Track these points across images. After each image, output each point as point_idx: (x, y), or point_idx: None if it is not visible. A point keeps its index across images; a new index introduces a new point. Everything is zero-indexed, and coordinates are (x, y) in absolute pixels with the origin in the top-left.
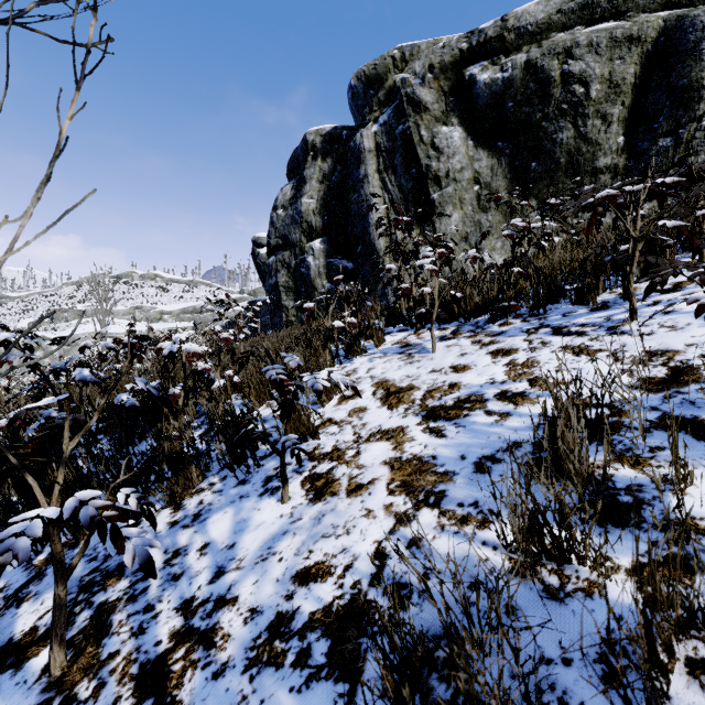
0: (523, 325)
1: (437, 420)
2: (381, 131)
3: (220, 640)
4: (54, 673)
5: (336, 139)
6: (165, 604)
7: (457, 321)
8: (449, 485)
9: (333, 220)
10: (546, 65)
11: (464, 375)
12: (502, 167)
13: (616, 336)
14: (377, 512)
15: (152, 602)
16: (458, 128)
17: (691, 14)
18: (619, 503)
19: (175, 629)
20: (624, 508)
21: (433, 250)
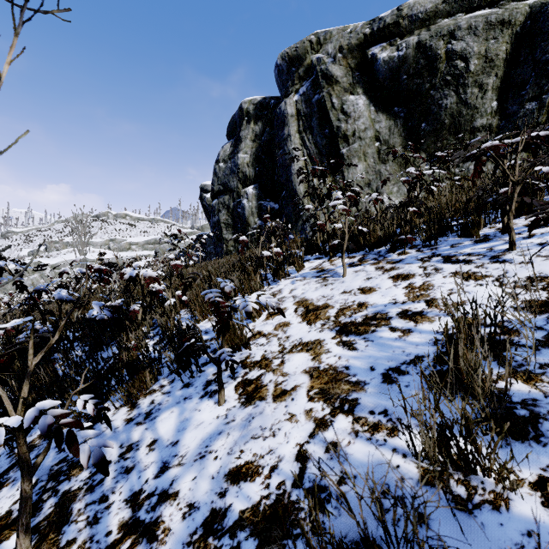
0: (418, 254)
1: (349, 334)
2: (301, 100)
3: (162, 534)
4: None
5: (265, 107)
6: (117, 495)
7: (363, 250)
8: (361, 393)
9: (263, 171)
10: (434, 45)
11: (370, 296)
12: (398, 128)
13: (498, 264)
14: (299, 417)
15: (107, 492)
16: (362, 96)
17: None
18: (516, 417)
19: (124, 520)
20: (521, 421)
21: (343, 194)
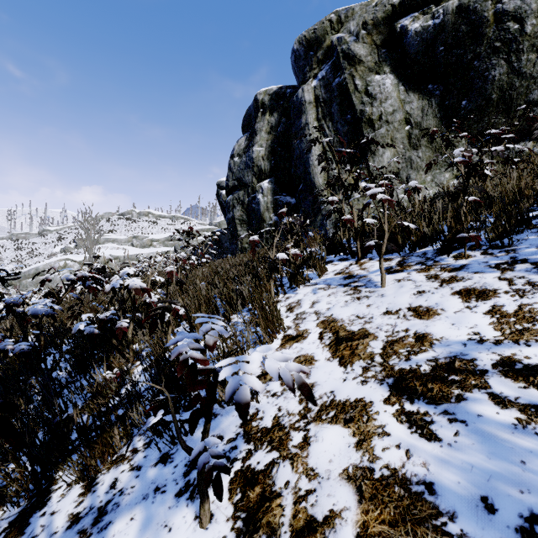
0: (488, 258)
1: (414, 398)
2: (320, 85)
3: None
4: None
5: (281, 97)
6: None
7: (401, 251)
8: None
9: (278, 164)
10: (479, 7)
11: (431, 322)
12: (432, 108)
13: None
14: None
15: None
16: (390, 75)
17: None
18: None
19: None
20: None
21: (372, 183)
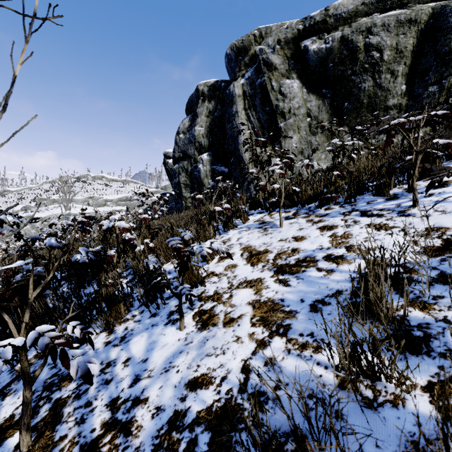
0: (341, 209)
1: (284, 274)
2: (246, 83)
3: (135, 430)
4: (22, 450)
5: (217, 88)
6: (99, 401)
7: (296, 206)
8: (293, 320)
9: (215, 141)
10: (354, 39)
11: (301, 243)
12: (325, 106)
13: (404, 217)
14: (243, 339)
15: (91, 399)
16: (297, 80)
17: (450, 4)
18: (413, 337)
19: (105, 420)
20: (417, 340)
21: (280, 160)
